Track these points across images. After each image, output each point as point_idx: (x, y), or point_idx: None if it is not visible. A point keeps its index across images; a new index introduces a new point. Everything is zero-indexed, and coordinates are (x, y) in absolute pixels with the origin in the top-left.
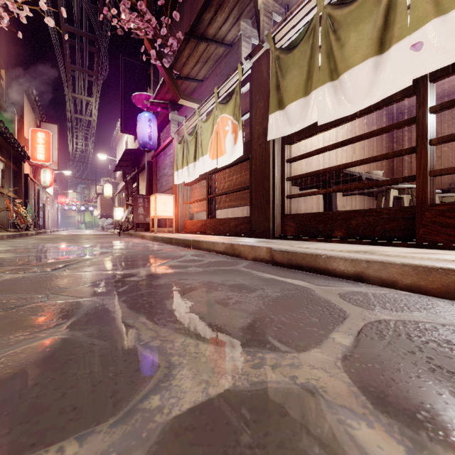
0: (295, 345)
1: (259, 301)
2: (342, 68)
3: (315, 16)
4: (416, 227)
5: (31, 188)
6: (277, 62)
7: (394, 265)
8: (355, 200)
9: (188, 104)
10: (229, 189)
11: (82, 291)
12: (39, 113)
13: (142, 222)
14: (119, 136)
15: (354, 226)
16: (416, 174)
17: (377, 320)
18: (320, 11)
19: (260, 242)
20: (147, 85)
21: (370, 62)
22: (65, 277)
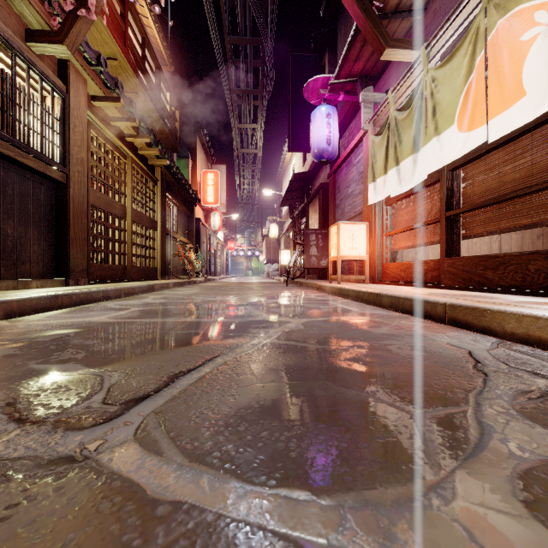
0: None
1: None
2: None
3: None
4: None
5: (203, 233)
6: None
7: None
8: None
9: (399, 55)
10: (509, 190)
11: None
12: (210, 155)
13: (315, 267)
14: (284, 166)
15: None
16: None
17: None
18: None
19: None
20: None
21: None
22: None
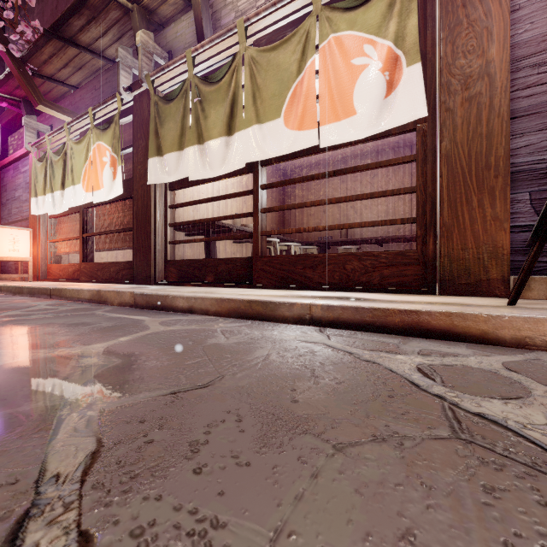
0: (87, 344)
1: (87, 330)
2: (205, 137)
3: (187, 80)
4: (253, 273)
5: None
6: (156, 108)
7: (208, 299)
8: (248, 247)
9: (53, 113)
10: (111, 228)
11: None
12: None
13: None
14: None
15: (220, 272)
16: (253, 233)
17: (164, 330)
18: (191, 79)
19: (132, 288)
20: None
21: (223, 140)
22: None
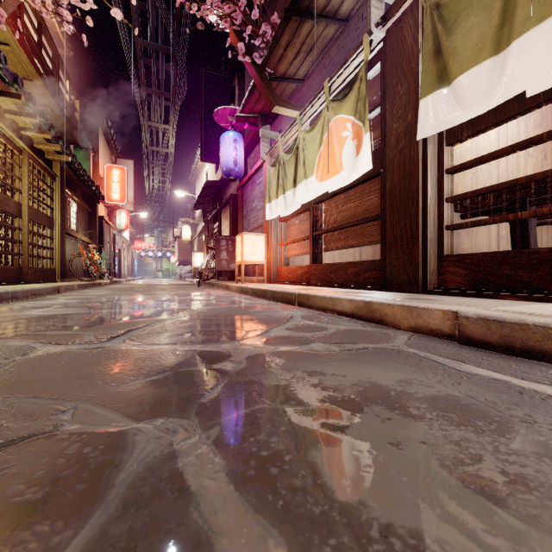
0: None
1: None
2: None
3: None
4: None
5: (106, 231)
6: (436, 13)
7: None
8: (547, 232)
9: (285, 112)
10: (344, 222)
11: (137, 396)
12: (114, 148)
13: (225, 270)
14: (198, 169)
15: None
16: None
17: None
18: None
19: (416, 300)
20: (231, 101)
21: None
22: (119, 357)
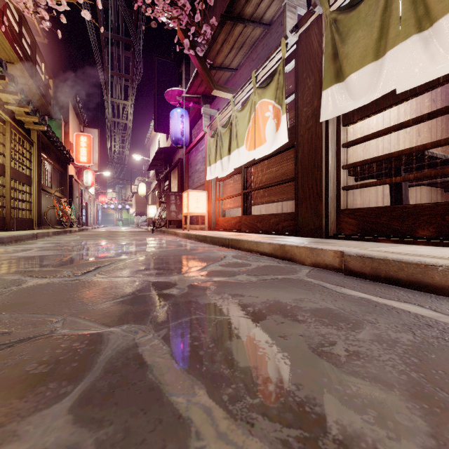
0: None
1: (390, 355)
2: (439, 11)
3: None
4: None
5: (75, 188)
6: (334, 26)
7: None
8: (420, 191)
9: (222, 94)
10: (267, 182)
11: (108, 311)
12: (82, 119)
13: (174, 220)
14: (152, 137)
15: None
16: None
17: None
18: None
19: (317, 243)
20: (179, 83)
21: None
22: (92, 286)
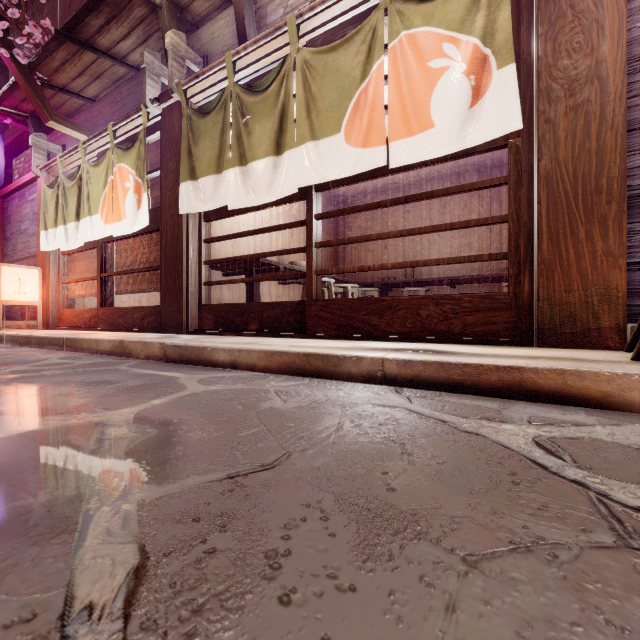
0: (112, 408)
1: (110, 390)
2: (249, 157)
3: (226, 90)
4: (307, 320)
5: None
6: (189, 123)
7: (255, 352)
8: (296, 289)
9: (66, 130)
10: (134, 267)
11: None
12: None
13: None
14: None
15: (266, 319)
16: (306, 272)
17: (204, 390)
18: (231, 87)
19: (161, 338)
20: None
21: (270, 160)
22: None
